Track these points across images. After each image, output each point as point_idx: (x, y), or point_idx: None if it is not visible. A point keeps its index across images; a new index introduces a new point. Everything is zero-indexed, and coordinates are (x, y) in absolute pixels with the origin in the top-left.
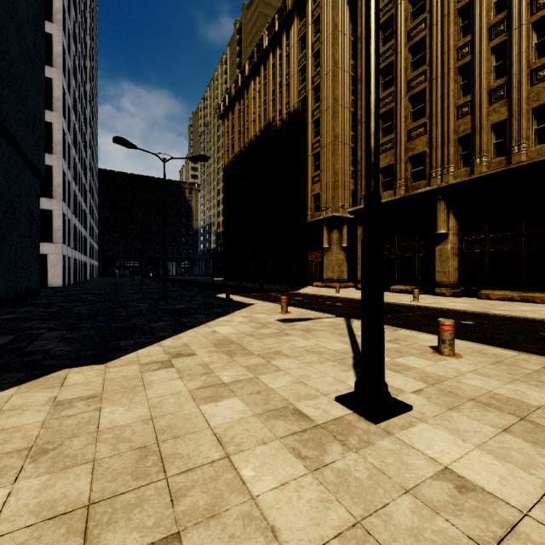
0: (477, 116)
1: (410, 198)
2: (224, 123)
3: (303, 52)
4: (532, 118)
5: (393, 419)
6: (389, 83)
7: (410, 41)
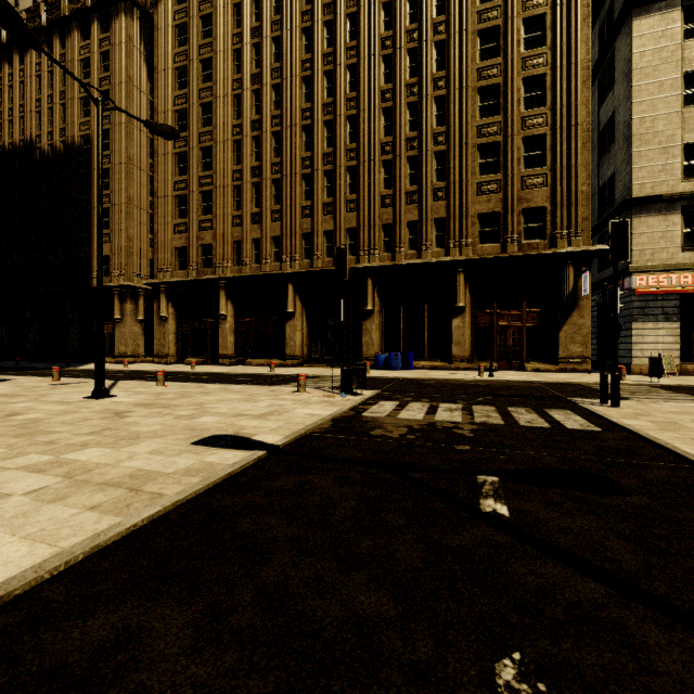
0: (244, 229)
1: (200, 282)
2: None
3: (87, 79)
4: (273, 243)
5: (107, 398)
6: (184, 170)
7: (201, 143)
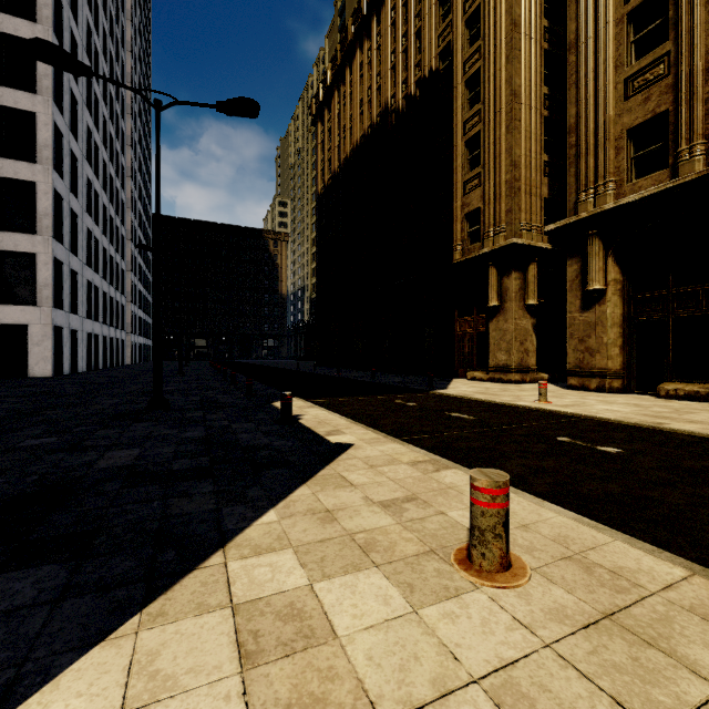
0: None
1: None
2: (317, 130)
3: None
4: None
5: None
6: None
7: None
